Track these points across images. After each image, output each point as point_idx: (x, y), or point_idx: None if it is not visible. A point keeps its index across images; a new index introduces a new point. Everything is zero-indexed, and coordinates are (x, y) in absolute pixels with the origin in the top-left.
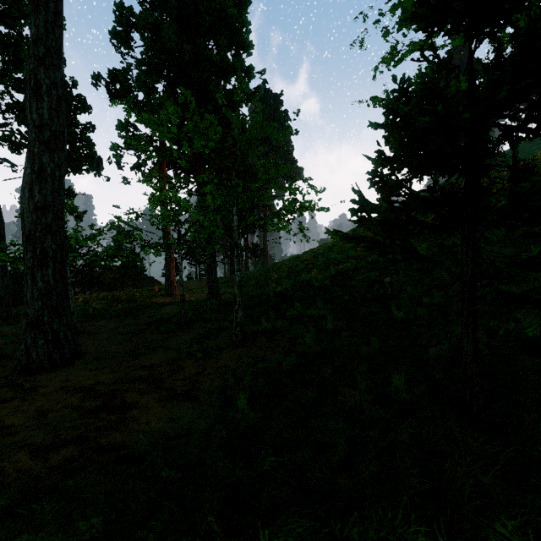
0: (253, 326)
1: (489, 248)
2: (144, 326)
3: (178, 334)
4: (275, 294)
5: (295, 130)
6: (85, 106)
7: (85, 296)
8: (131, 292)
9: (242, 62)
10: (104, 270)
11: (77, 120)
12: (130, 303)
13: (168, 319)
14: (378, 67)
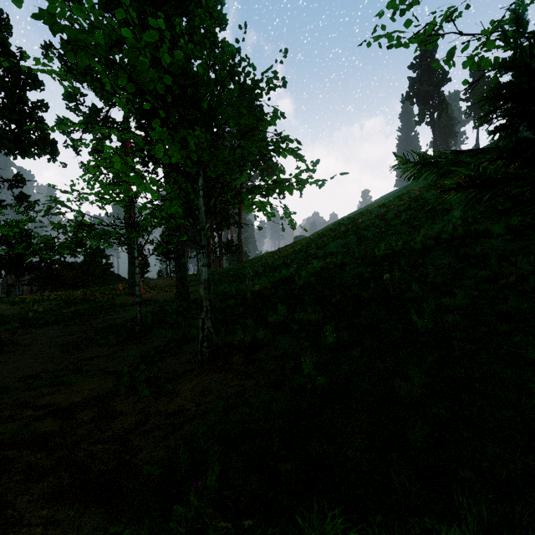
0: (226, 336)
1: (493, 241)
2: (91, 335)
3: (131, 346)
4: (252, 294)
5: (282, 79)
6: (36, 82)
7: (35, 296)
8: (89, 292)
9: (214, 38)
10: (63, 266)
11: (25, 96)
12: (86, 304)
13: (123, 325)
14: (382, 13)
